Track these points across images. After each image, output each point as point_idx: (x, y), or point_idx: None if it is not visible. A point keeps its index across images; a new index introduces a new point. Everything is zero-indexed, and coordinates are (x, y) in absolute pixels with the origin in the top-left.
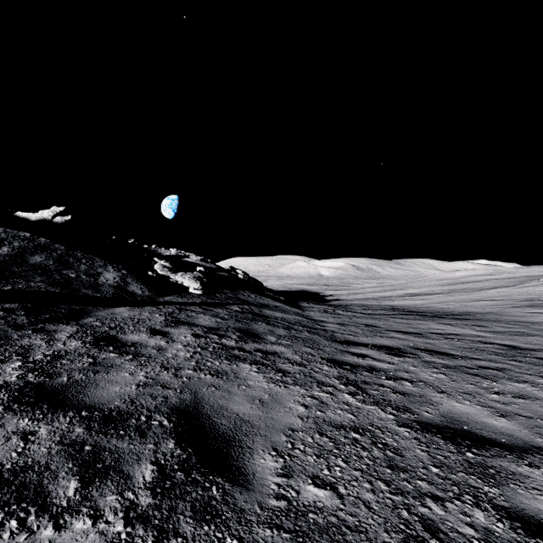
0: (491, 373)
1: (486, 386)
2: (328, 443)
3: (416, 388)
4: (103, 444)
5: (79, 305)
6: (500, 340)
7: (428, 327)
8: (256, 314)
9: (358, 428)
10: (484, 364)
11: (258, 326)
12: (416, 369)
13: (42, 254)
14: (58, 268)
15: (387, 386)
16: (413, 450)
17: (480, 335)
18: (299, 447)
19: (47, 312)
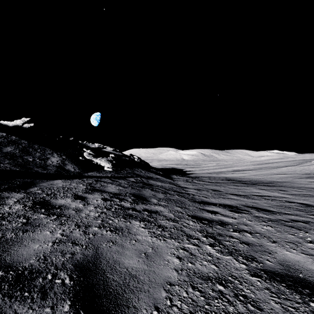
0: (301, 225)
1: (302, 236)
2: (200, 297)
3: (255, 238)
4: (5, 309)
5: (30, 179)
6: (297, 200)
7: (251, 191)
8: (145, 183)
9: (221, 279)
10: (294, 218)
11: (146, 191)
12: (251, 222)
13: (12, 146)
14: (22, 155)
15: (235, 237)
16: (268, 301)
17: (284, 196)
18: (176, 304)
19: (6, 184)
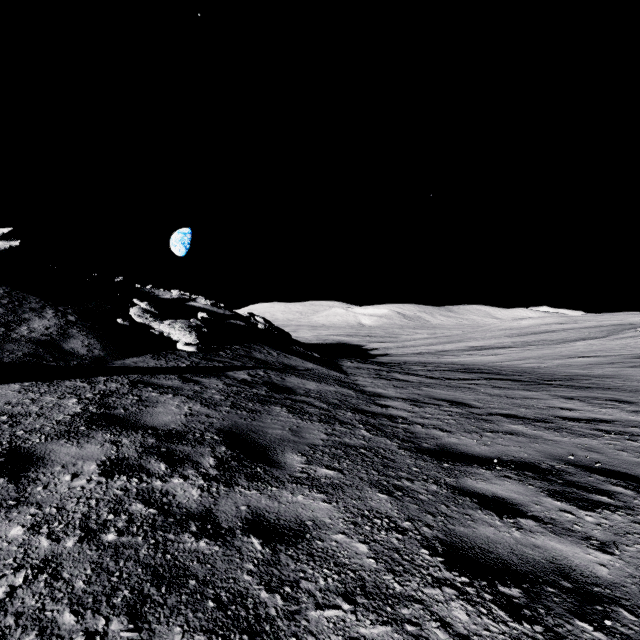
0: None
1: None
2: None
3: None
4: None
5: None
6: None
7: (547, 405)
8: (275, 386)
9: None
10: None
11: (272, 418)
12: None
13: None
14: None
15: None
16: None
17: None
18: None
19: None
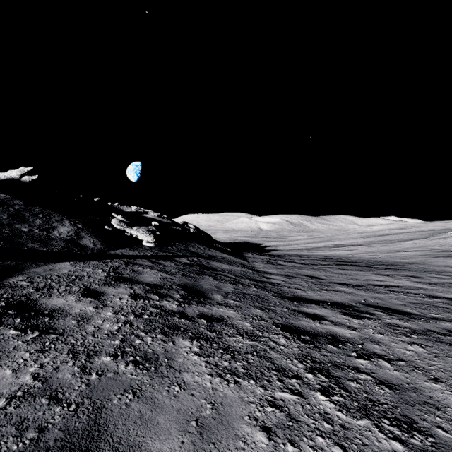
0: None
1: None
2: None
3: (400, 372)
4: None
5: (16, 261)
6: (444, 293)
7: (367, 279)
8: (204, 266)
9: None
10: (451, 327)
11: (205, 281)
12: (384, 337)
13: None
14: (12, 222)
15: (364, 370)
16: None
17: (421, 287)
18: None
19: None
